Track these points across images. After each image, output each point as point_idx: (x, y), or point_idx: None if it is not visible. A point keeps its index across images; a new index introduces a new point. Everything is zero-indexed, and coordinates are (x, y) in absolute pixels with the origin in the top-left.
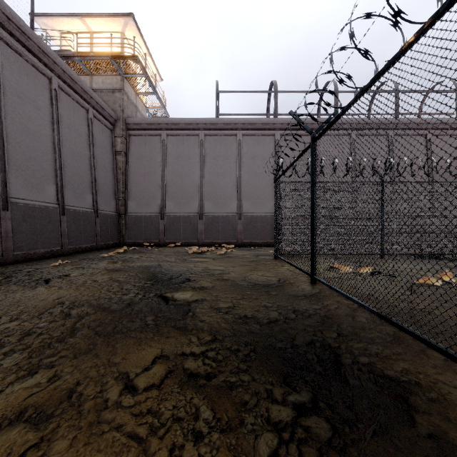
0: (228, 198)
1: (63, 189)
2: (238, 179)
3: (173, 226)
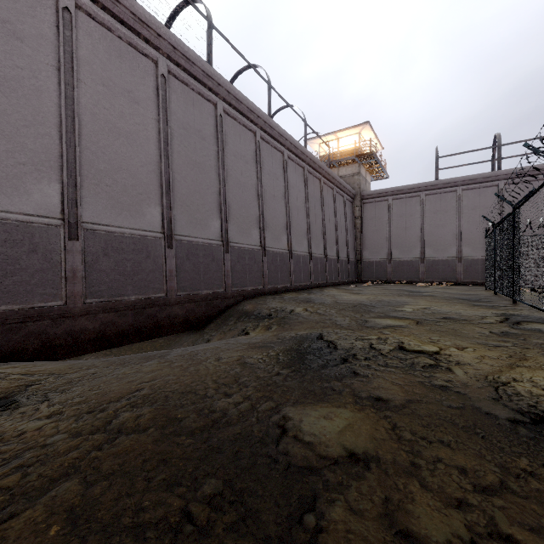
0: (448, 245)
1: (338, 248)
2: (457, 228)
3: (398, 269)
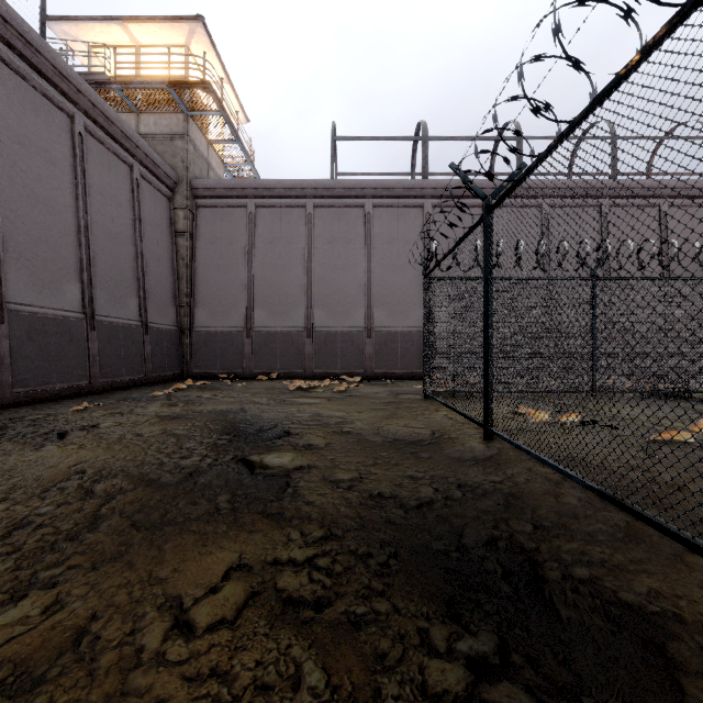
0: (352, 304)
1: (93, 290)
2: (366, 275)
3: (265, 348)
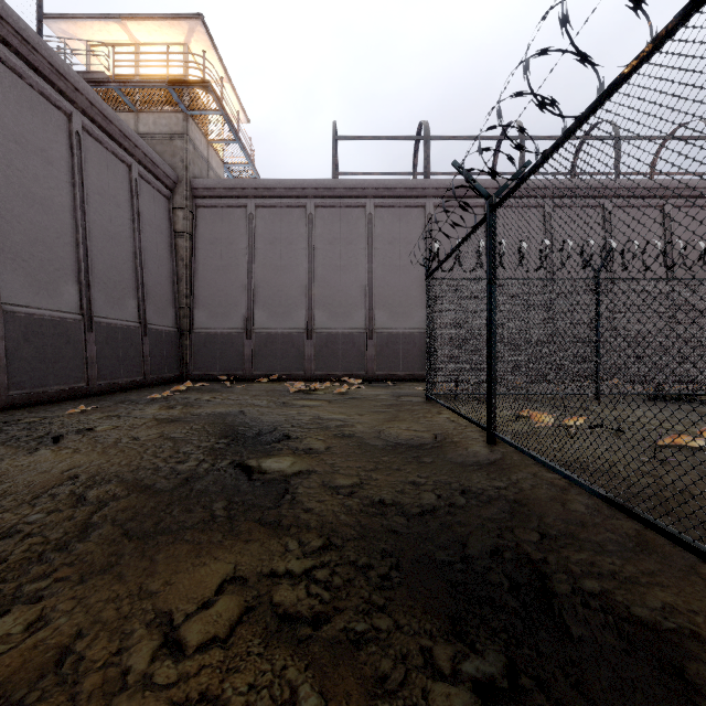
0: (353, 305)
1: (91, 291)
2: (367, 276)
3: (265, 350)
